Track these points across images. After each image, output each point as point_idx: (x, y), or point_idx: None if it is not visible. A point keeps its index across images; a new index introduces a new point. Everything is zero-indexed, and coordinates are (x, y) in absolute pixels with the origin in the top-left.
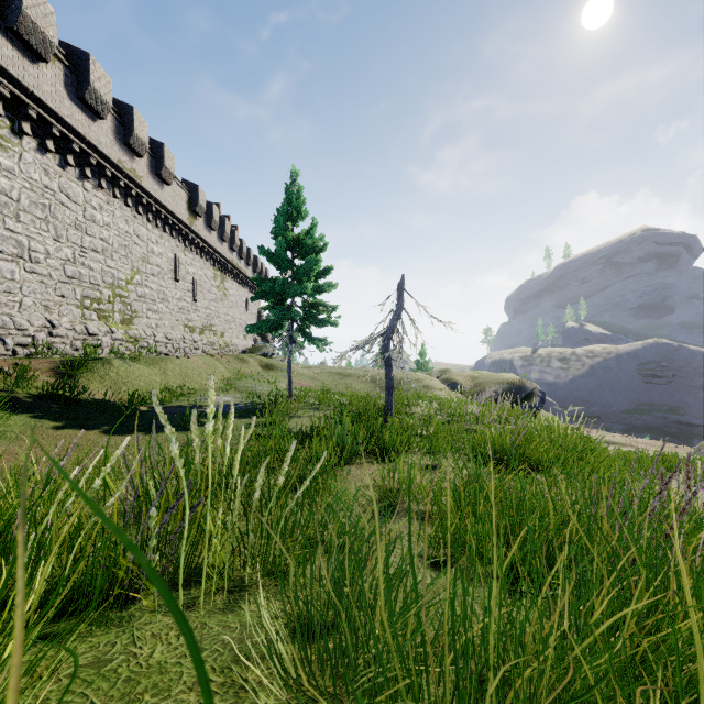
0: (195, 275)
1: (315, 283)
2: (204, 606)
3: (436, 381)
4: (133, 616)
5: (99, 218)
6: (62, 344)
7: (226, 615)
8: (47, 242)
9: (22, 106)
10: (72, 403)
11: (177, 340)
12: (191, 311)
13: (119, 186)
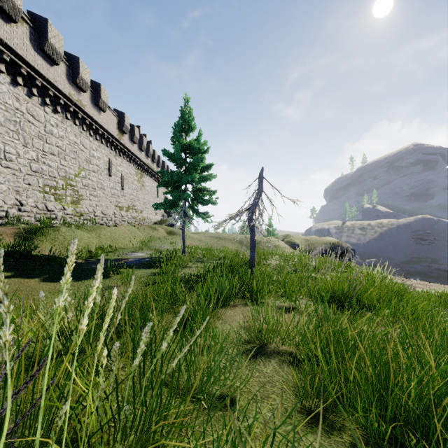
0: (122, 172)
1: (200, 174)
2: None
3: (281, 242)
4: None
5: (55, 132)
6: (28, 217)
7: None
8: (18, 147)
9: None
10: (25, 257)
11: (110, 215)
12: (120, 196)
13: (69, 111)
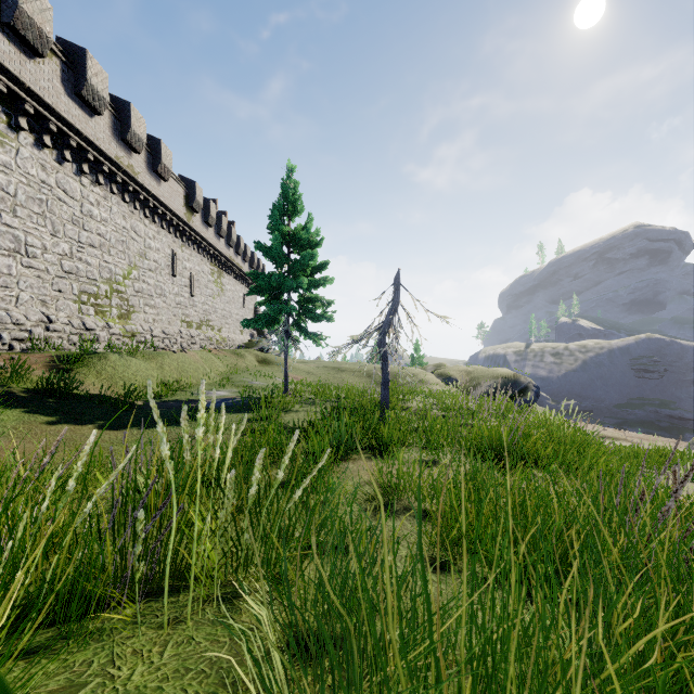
0: (192, 271)
1: (311, 277)
2: (191, 616)
3: (431, 375)
4: (115, 628)
5: (96, 213)
6: (59, 339)
7: (215, 627)
8: (44, 237)
9: (19, 101)
10: (67, 397)
11: (174, 335)
12: (189, 307)
13: (116, 182)
